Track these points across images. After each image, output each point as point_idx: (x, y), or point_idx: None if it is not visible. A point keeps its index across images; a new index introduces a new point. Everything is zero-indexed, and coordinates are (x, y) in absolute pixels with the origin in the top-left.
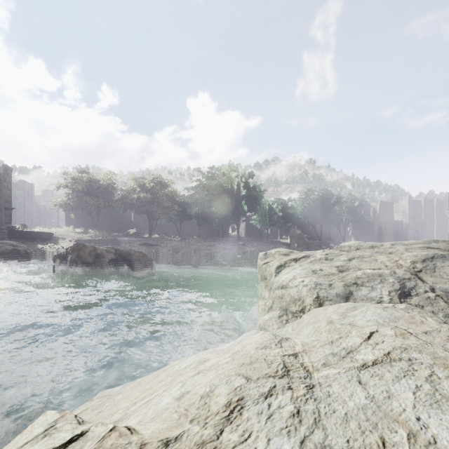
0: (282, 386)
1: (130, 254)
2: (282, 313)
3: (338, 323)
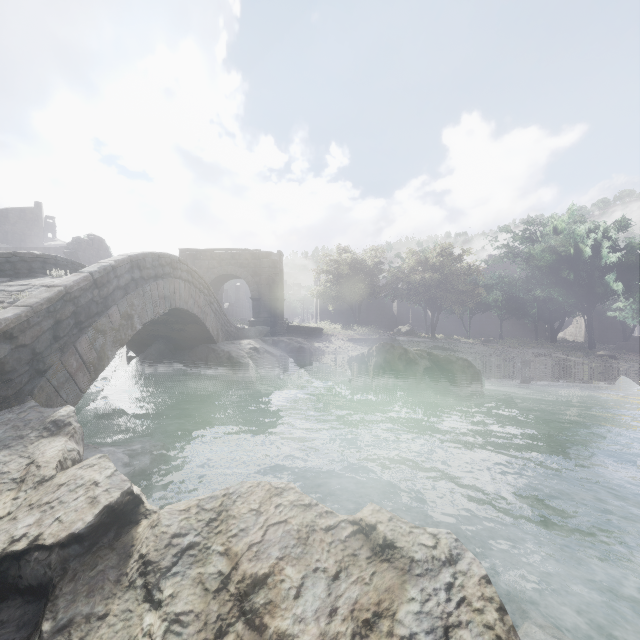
0: None
1: (451, 362)
2: None
3: None
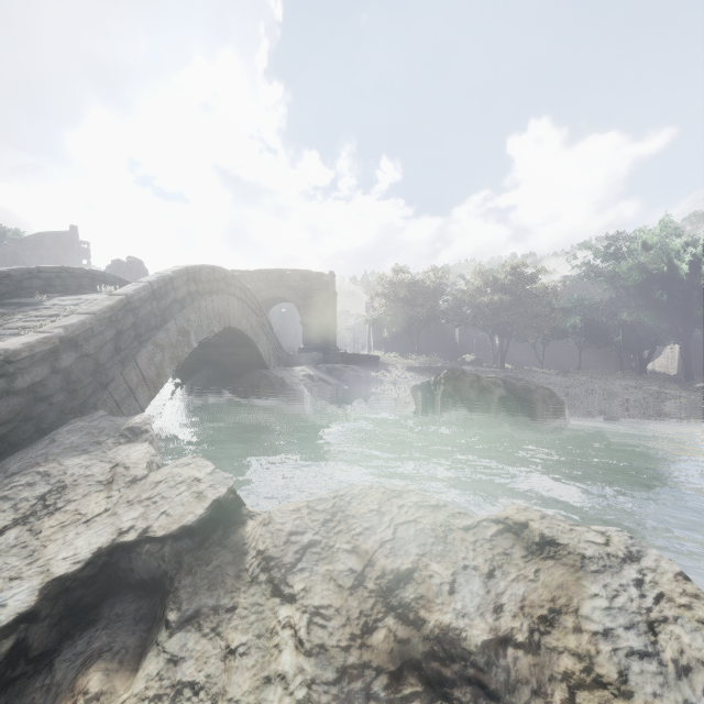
0: None
1: (530, 390)
2: None
3: None
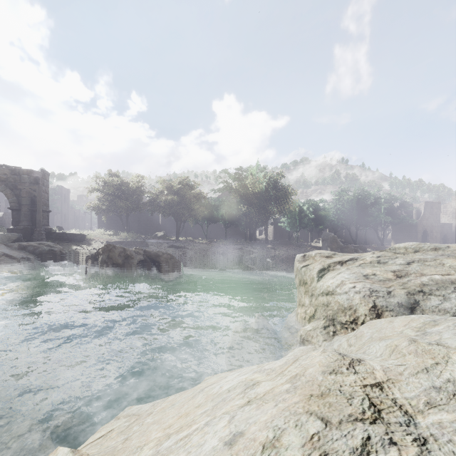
0: (379, 437)
1: (158, 255)
2: (328, 324)
3: (424, 342)
